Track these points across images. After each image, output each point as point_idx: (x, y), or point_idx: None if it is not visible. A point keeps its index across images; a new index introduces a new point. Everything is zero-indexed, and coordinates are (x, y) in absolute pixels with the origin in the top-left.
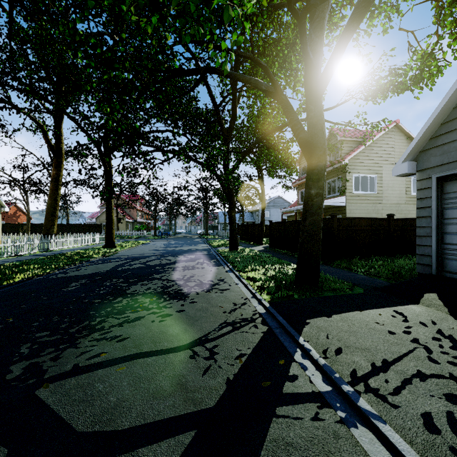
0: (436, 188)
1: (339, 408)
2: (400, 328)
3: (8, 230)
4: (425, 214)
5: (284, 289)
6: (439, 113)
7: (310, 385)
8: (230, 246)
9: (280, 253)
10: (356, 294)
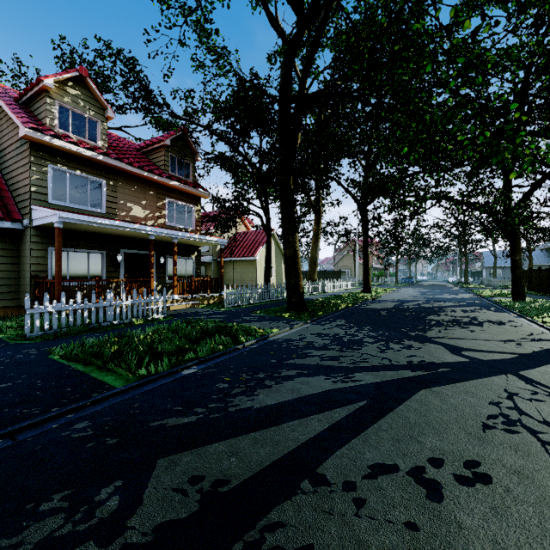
0: None
1: None
2: None
3: None
4: None
5: None
6: None
7: None
8: (513, 296)
9: None
10: None
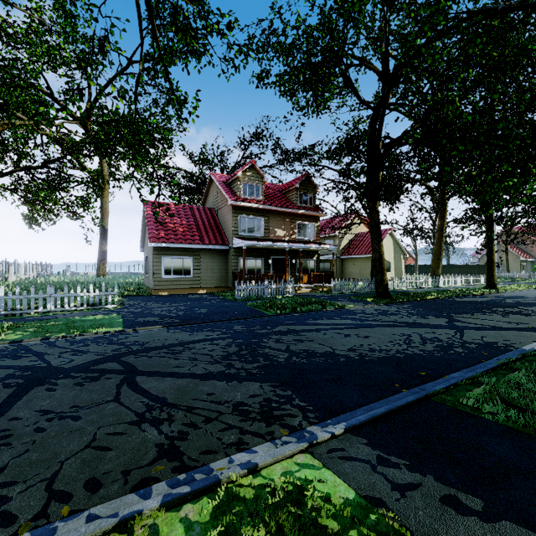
0: None
1: None
2: None
3: None
4: None
5: None
6: None
7: None
8: None
9: None
10: None
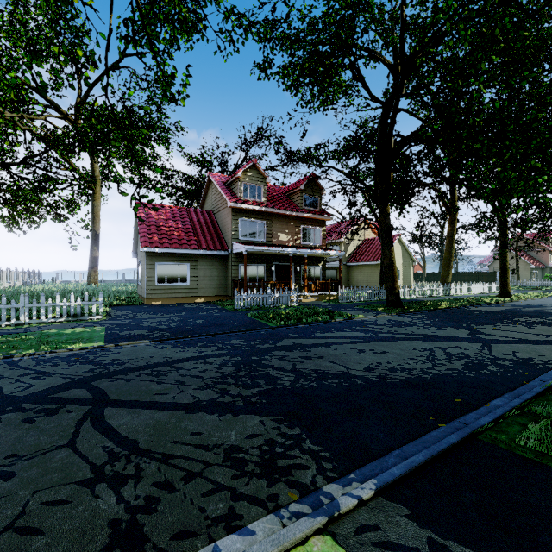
0: None
1: None
2: None
3: None
4: None
5: None
6: None
7: None
8: None
9: None
10: None
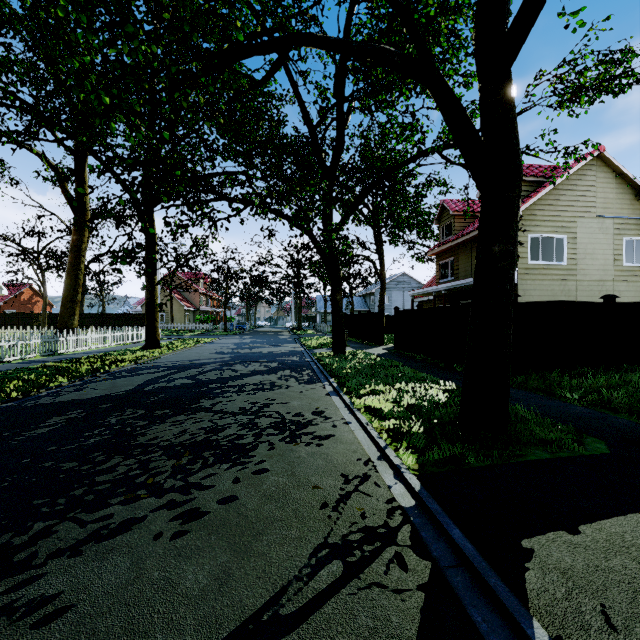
0: None
1: None
2: None
3: (19, 323)
4: None
5: (441, 439)
6: None
7: None
8: (334, 348)
9: (413, 359)
10: (599, 457)
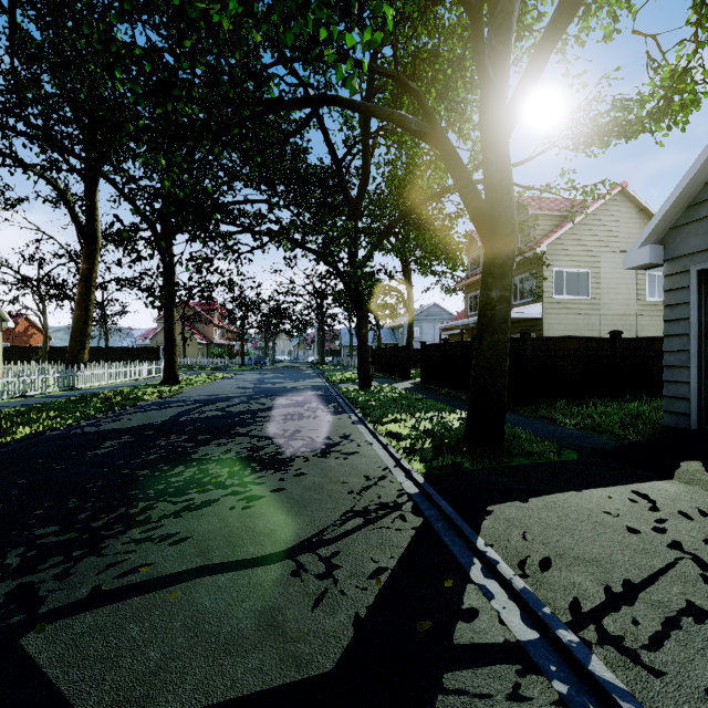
0: (698, 289)
1: (556, 675)
2: (648, 523)
3: (15, 357)
4: (678, 331)
5: (447, 453)
6: (703, 164)
7: (500, 628)
8: (360, 382)
9: (438, 392)
10: (566, 462)
